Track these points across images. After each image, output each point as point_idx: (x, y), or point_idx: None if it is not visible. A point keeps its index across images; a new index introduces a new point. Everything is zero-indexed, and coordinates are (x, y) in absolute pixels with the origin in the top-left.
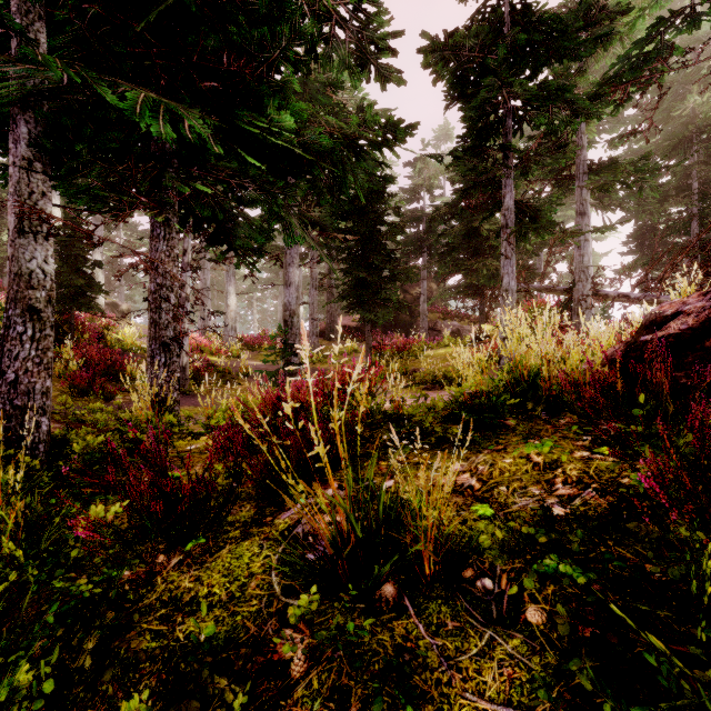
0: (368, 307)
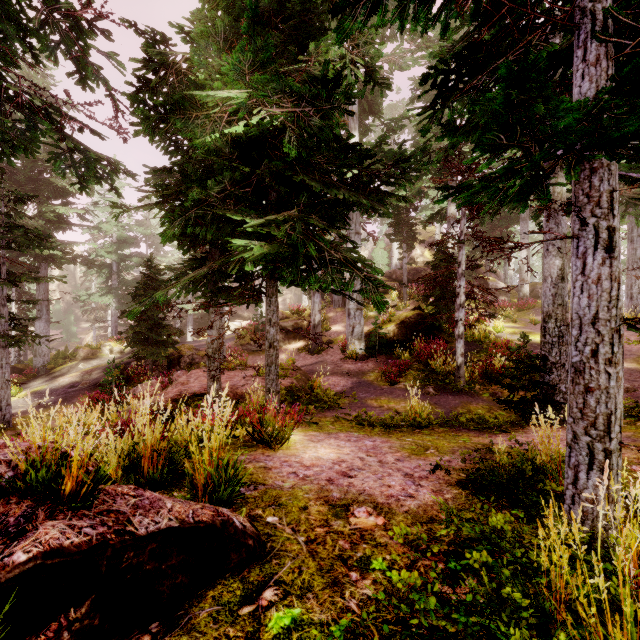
0: None
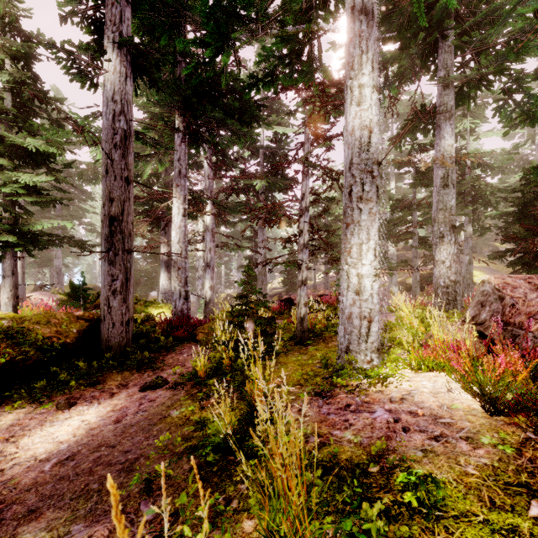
0: (514, 271)
